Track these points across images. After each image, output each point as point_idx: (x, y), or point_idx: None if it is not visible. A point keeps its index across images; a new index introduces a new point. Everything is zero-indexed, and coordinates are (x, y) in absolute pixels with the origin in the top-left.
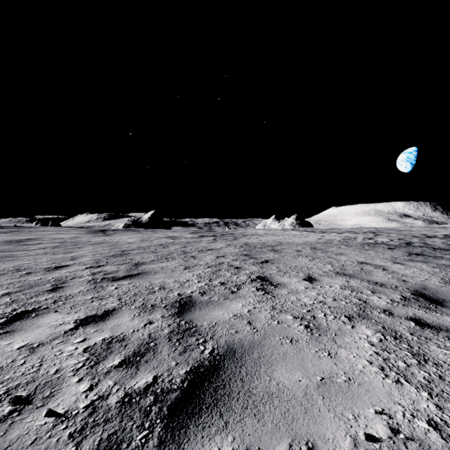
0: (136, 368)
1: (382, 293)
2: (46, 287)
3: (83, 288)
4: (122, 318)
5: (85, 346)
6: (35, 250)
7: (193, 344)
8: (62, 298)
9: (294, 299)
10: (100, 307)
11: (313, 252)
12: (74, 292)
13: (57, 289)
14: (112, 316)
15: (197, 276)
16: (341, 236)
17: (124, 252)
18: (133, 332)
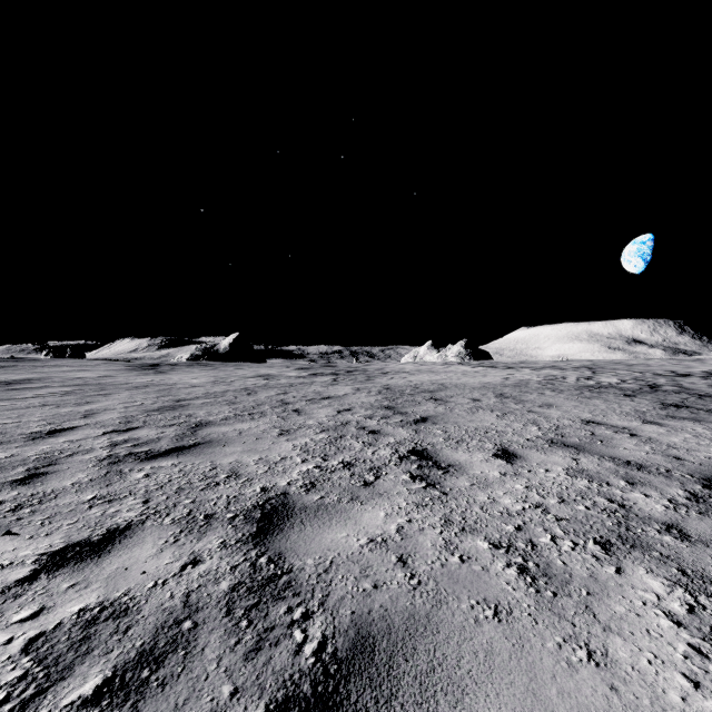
0: (131, 710)
1: (647, 485)
2: (13, 475)
3: (83, 476)
4: (139, 548)
5: (33, 632)
6: (28, 399)
7: (280, 626)
8: (34, 499)
9: (484, 500)
10: (101, 521)
11: (500, 401)
12: (62, 486)
13: (33, 478)
14: (119, 543)
15: (301, 450)
16: (540, 374)
17: (179, 402)
18: (154, 588)
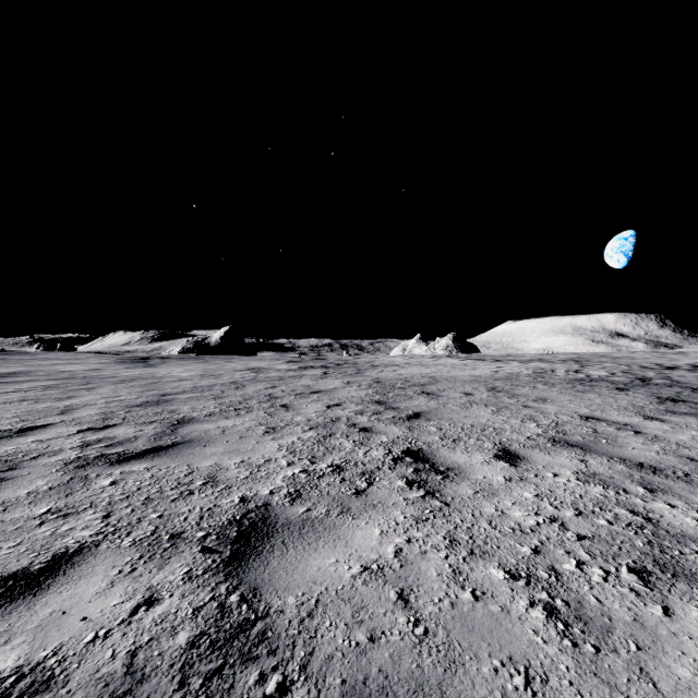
0: None
1: (669, 492)
2: None
3: (42, 483)
4: (86, 582)
5: None
6: (8, 394)
7: None
8: None
9: (492, 513)
10: (49, 543)
11: (493, 395)
12: (15, 496)
13: None
14: (63, 574)
15: (287, 450)
16: (529, 367)
17: (164, 396)
18: (92, 643)
